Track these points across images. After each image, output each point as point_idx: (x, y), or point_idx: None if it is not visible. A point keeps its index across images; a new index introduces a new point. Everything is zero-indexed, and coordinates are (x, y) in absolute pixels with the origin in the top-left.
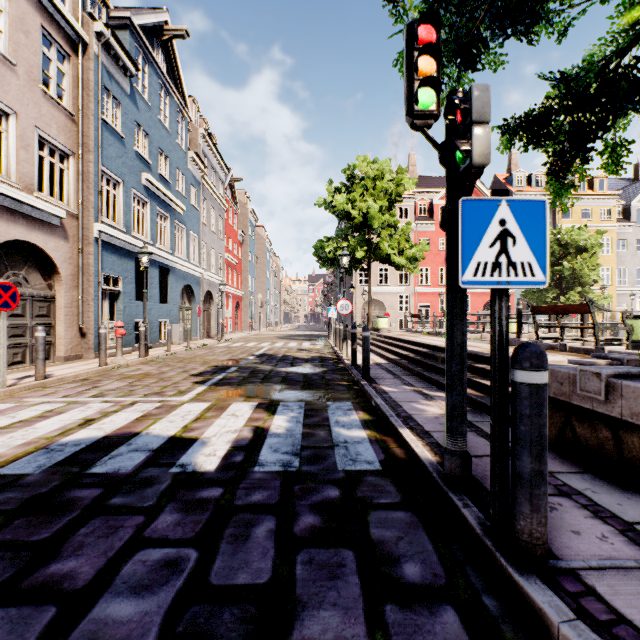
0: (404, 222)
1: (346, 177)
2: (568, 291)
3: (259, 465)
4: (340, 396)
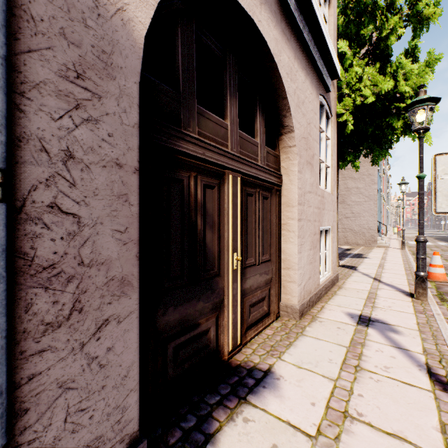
0: None
1: None
2: None
3: None
4: None
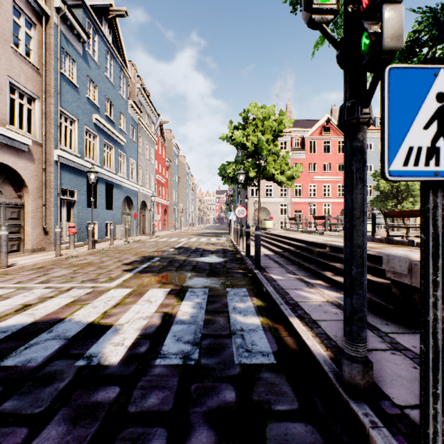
0: (283, 152)
1: (242, 118)
2: (403, 201)
3: (161, 357)
4: (237, 283)
